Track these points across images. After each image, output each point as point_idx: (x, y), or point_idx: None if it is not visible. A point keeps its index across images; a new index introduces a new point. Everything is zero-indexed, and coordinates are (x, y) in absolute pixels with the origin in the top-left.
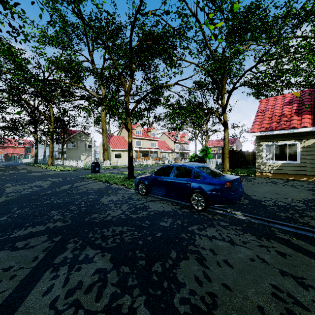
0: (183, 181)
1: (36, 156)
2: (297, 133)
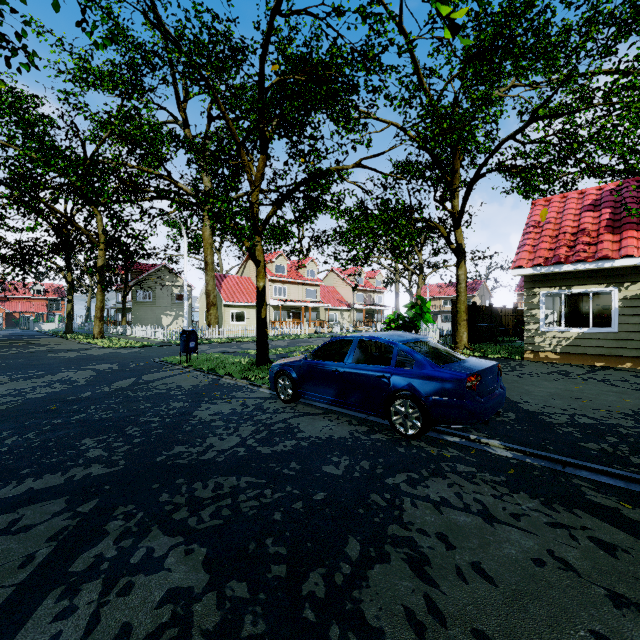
0: (373, 372)
1: (69, 317)
2: (611, 269)
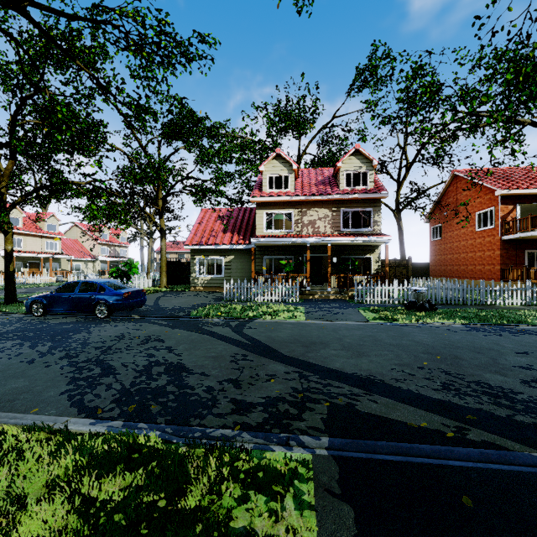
0: (88, 295)
1: None
2: (222, 249)
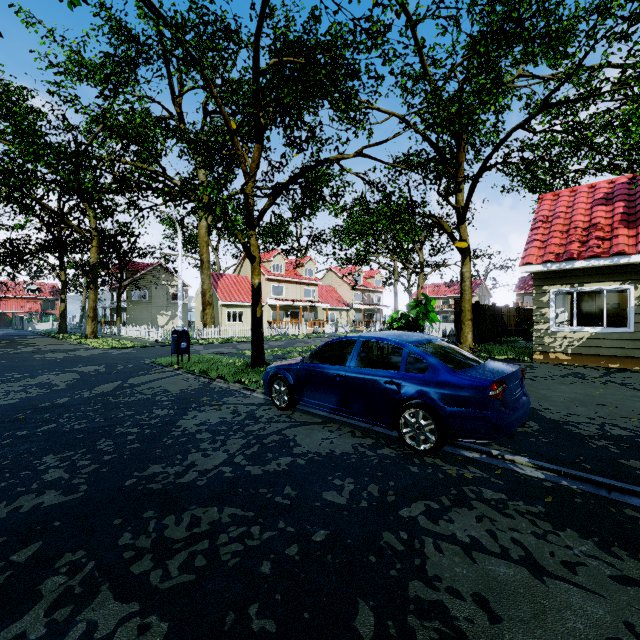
0: (380, 377)
1: (62, 317)
2: (626, 265)
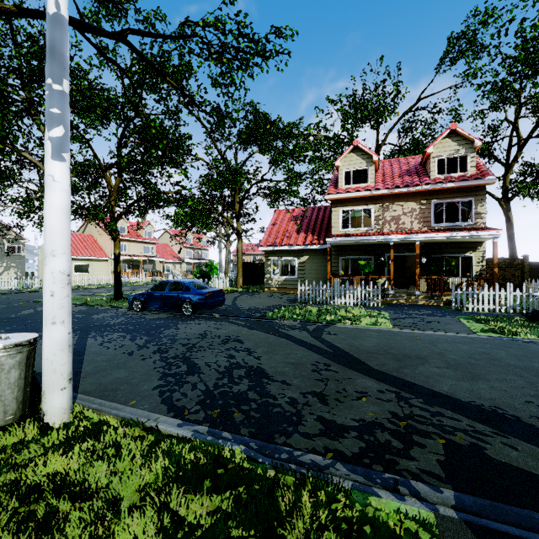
0: (176, 294)
1: None
2: (295, 250)
